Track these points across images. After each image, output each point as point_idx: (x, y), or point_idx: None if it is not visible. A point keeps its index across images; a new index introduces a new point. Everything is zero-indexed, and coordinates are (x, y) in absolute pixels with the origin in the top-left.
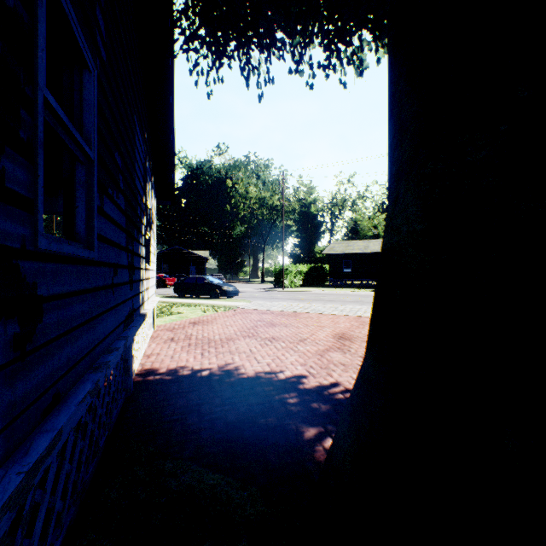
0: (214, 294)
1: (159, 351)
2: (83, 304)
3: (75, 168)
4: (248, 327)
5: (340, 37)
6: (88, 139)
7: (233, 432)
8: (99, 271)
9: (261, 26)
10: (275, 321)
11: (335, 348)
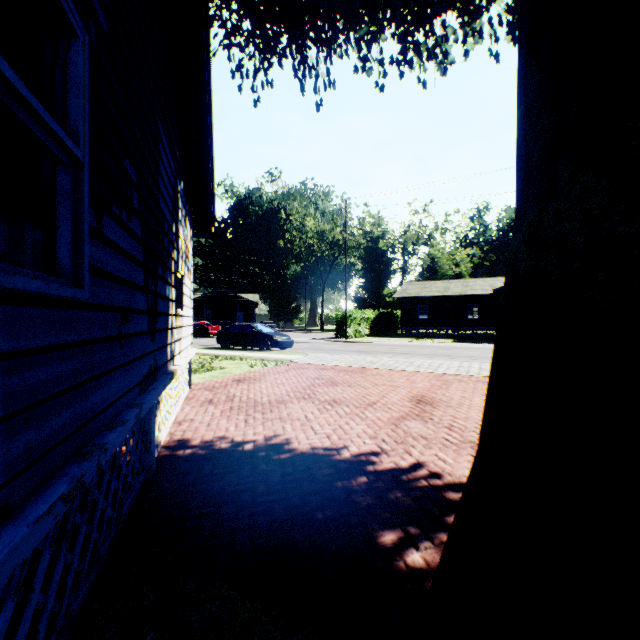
0: (264, 345)
1: (194, 417)
2: (61, 364)
3: (58, 173)
4: (304, 386)
5: (419, 25)
6: (74, 131)
7: (280, 535)
8: (94, 318)
9: (319, 16)
10: (337, 378)
11: (413, 415)
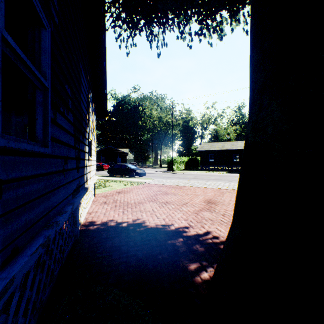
0: (131, 175)
1: (97, 210)
2: (39, 183)
3: (36, 93)
4: (151, 195)
5: (208, 16)
6: (44, 73)
7: (141, 266)
8: (53, 161)
9: (159, 11)
10: (168, 191)
11: (206, 209)
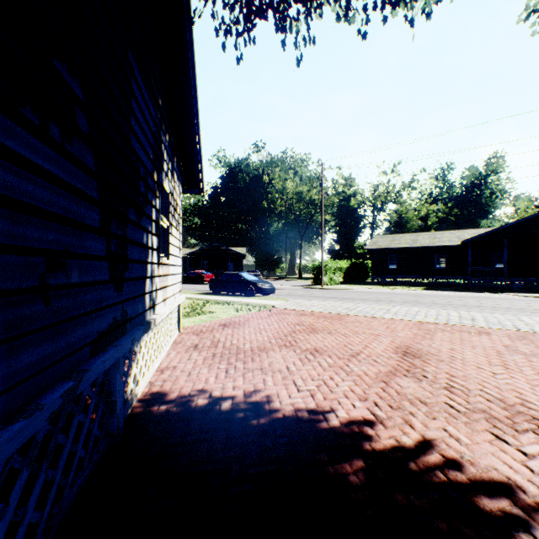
0: (249, 292)
1: (177, 364)
2: None
3: None
4: (285, 332)
5: None
6: None
7: None
8: None
9: None
10: (317, 325)
11: (403, 371)
